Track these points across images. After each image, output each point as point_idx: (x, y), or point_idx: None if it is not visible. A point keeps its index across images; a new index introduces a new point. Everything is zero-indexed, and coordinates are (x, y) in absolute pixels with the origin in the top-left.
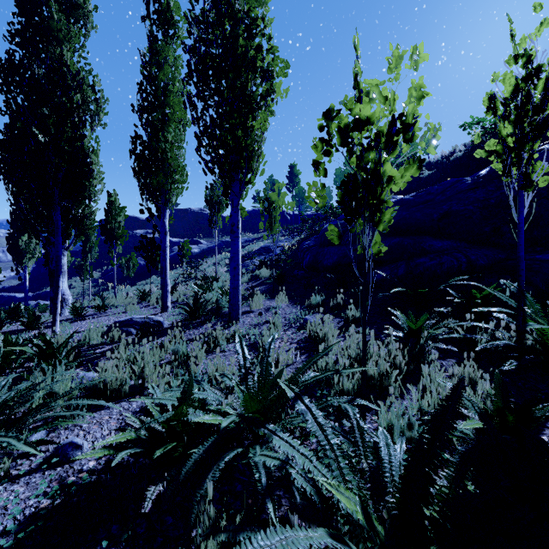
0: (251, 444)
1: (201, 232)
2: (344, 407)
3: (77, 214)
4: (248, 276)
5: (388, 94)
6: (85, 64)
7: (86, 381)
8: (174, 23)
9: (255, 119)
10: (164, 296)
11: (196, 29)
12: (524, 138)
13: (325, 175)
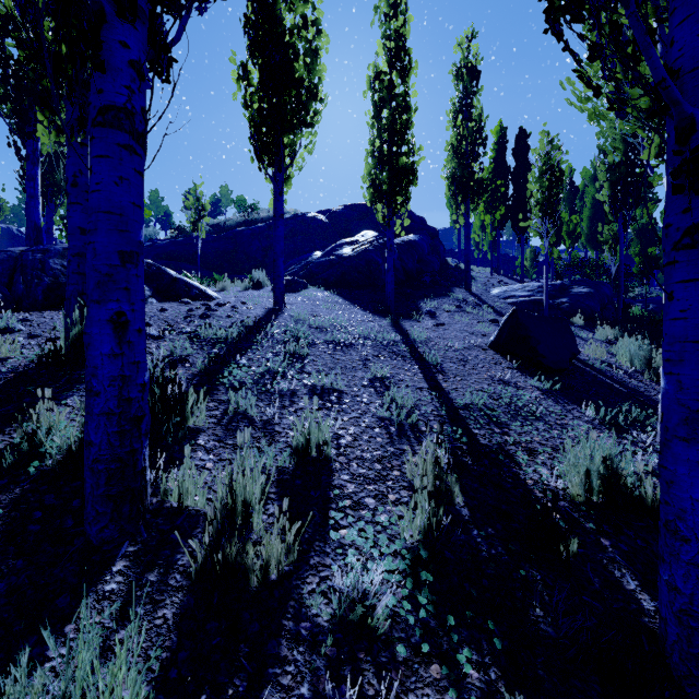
0: None
1: None
2: None
3: None
4: None
5: None
6: None
7: None
8: None
9: None
10: None
11: None
12: (198, 221)
13: None
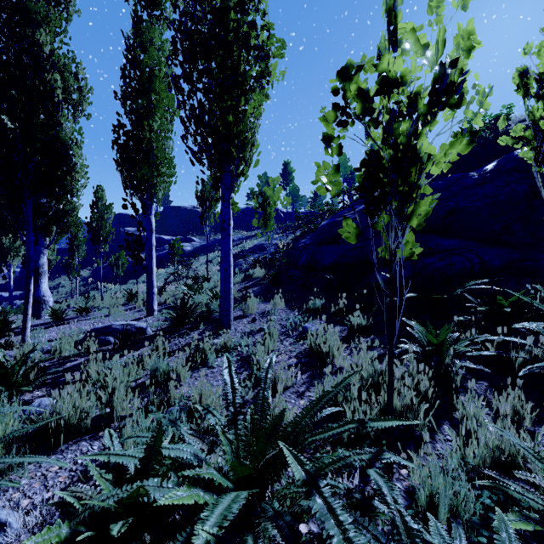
0: (241, 532)
1: (194, 230)
2: (375, 481)
3: (58, 209)
4: (241, 276)
5: (426, 44)
6: (68, 51)
7: (41, 410)
8: (160, 3)
9: (248, 102)
10: (149, 298)
11: (181, 1)
12: None
13: (339, 154)
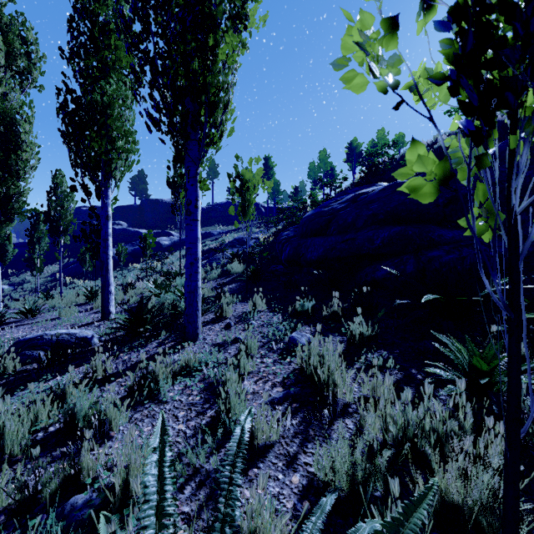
0: None
1: (172, 224)
2: None
3: None
4: (217, 271)
5: None
6: (16, 13)
7: None
8: None
9: (218, 45)
10: (105, 299)
11: None
12: None
13: None
